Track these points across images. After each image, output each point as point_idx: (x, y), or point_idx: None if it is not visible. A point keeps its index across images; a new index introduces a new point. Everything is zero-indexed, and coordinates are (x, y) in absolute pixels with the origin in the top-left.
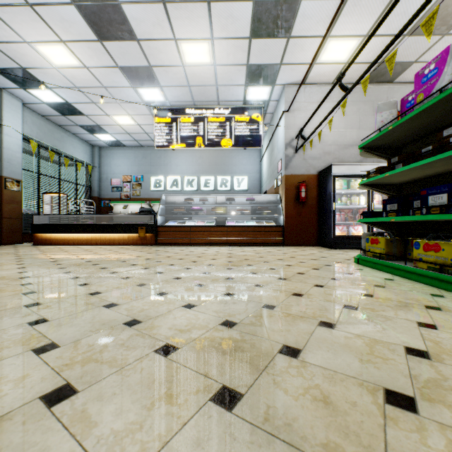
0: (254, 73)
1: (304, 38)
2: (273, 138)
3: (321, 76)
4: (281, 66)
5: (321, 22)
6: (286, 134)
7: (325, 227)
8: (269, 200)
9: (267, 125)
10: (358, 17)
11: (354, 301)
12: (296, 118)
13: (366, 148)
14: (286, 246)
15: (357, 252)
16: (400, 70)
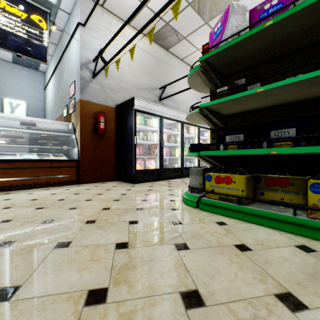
0: None
1: None
2: (63, 60)
3: (121, 7)
4: None
5: None
6: (82, 52)
7: (125, 161)
8: (58, 128)
9: (54, 46)
10: None
11: None
12: (94, 39)
13: (207, 64)
14: (82, 183)
15: (160, 185)
16: (175, 40)
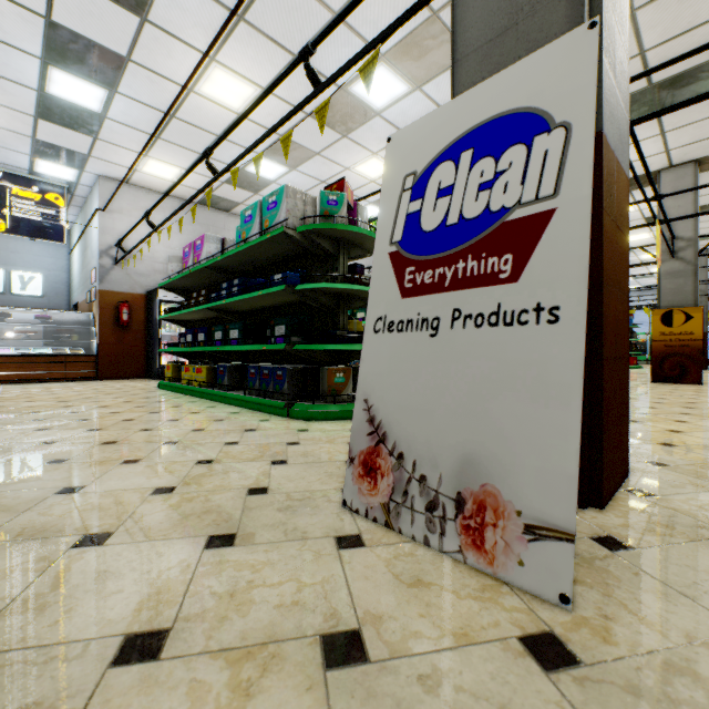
0: (47, 149)
1: (117, 146)
2: (87, 233)
3: (149, 183)
4: (90, 157)
5: (135, 143)
6: (102, 239)
7: (153, 357)
8: (78, 319)
9: (78, 208)
10: (174, 154)
11: (112, 405)
12: (118, 222)
13: (166, 288)
14: (102, 380)
15: None
16: (231, 205)
